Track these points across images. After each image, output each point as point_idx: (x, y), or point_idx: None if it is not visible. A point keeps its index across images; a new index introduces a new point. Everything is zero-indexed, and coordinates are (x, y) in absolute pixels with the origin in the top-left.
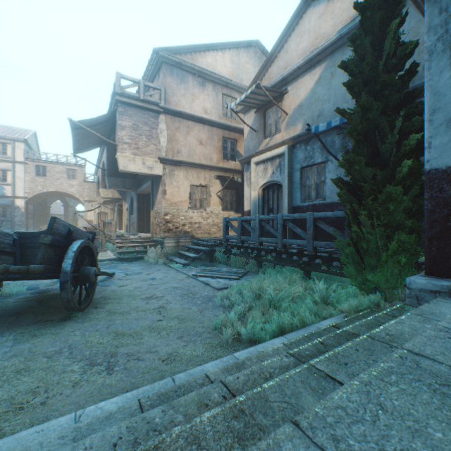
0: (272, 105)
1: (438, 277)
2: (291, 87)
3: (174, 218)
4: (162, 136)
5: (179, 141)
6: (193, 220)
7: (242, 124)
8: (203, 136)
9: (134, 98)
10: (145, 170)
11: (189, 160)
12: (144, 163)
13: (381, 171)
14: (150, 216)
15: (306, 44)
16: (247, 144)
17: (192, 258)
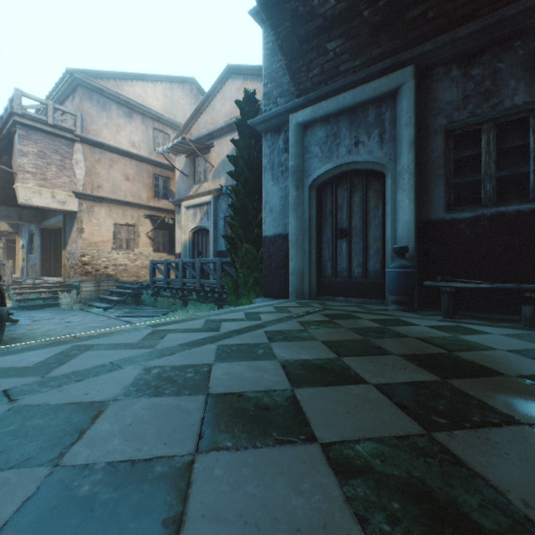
0: (201, 154)
1: (268, 297)
2: (217, 143)
3: (94, 259)
4: (78, 167)
5: (100, 175)
6: (118, 262)
7: None
8: (130, 171)
9: (40, 121)
10: (56, 204)
11: (113, 196)
12: (54, 197)
13: (246, 234)
14: (60, 256)
15: (228, 108)
16: (179, 187)
17: (116, 302)
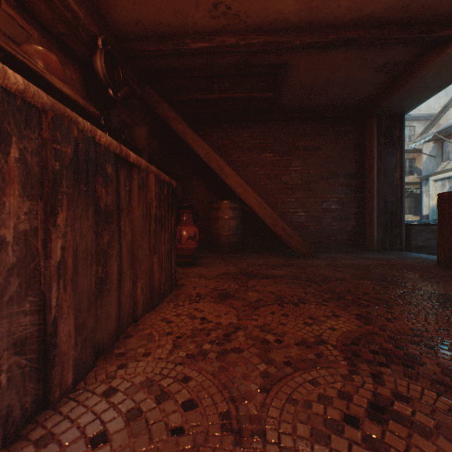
0: (449, 138)
1: None
2: None
3: None
4: None
5: None
6: None
7: (420, 144)
8: None
9: None
10: None
11: None
12: None
13: None
14: None
15: None
16: (425, 166)
17: None
